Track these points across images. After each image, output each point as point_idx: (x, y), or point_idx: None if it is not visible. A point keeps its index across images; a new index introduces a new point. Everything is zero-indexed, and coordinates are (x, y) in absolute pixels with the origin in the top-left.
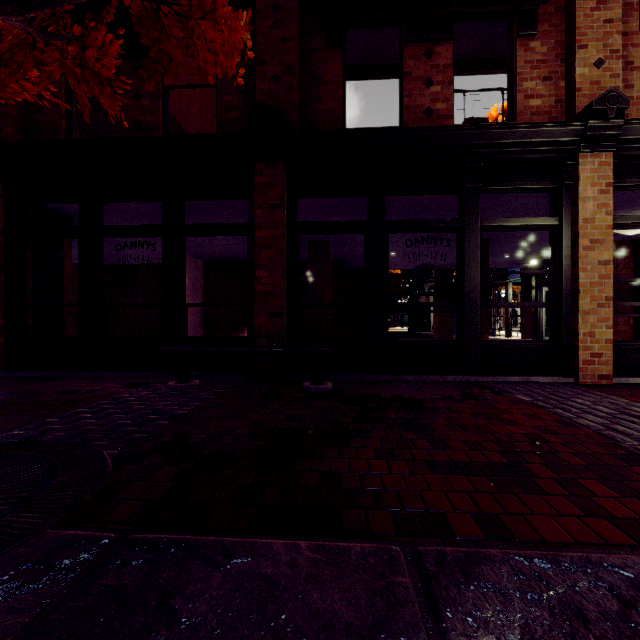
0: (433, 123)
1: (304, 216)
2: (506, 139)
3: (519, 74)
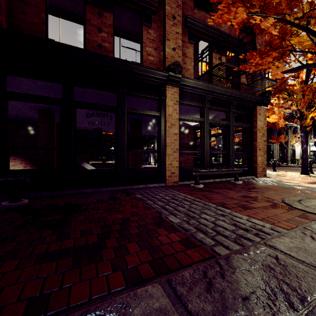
0: (103, 52)
1: (27, 91)
2: (137, 71)
3: (144, 42)
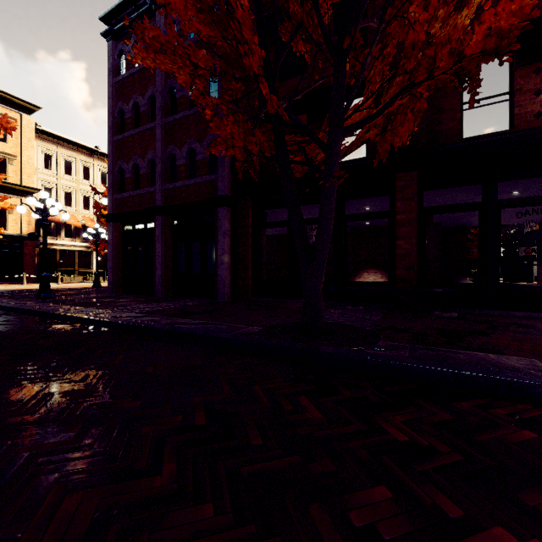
0: None
1: None
2: None
3: None
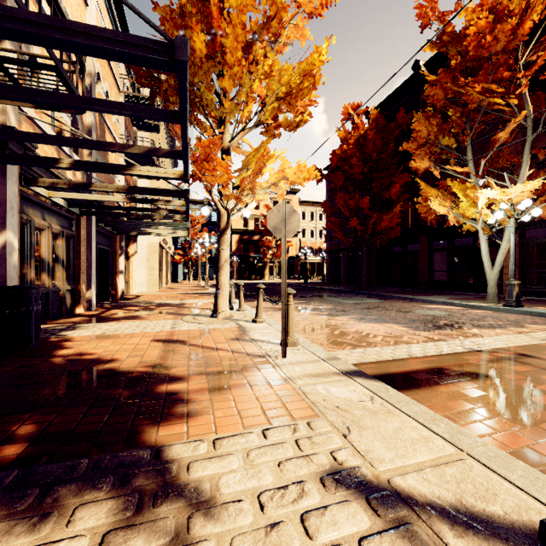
0: None
1: None
2: None
3: None
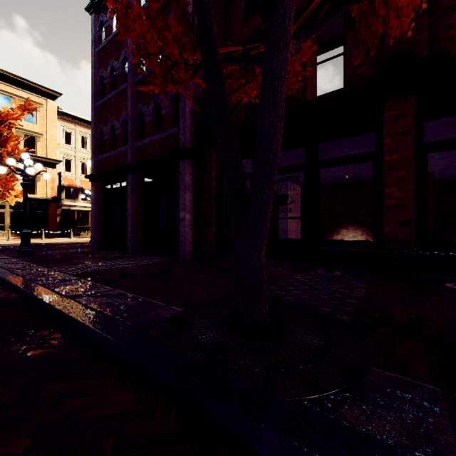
0: None
1: None
2: None
3: None
